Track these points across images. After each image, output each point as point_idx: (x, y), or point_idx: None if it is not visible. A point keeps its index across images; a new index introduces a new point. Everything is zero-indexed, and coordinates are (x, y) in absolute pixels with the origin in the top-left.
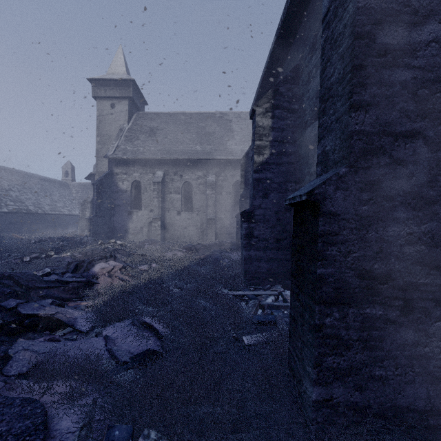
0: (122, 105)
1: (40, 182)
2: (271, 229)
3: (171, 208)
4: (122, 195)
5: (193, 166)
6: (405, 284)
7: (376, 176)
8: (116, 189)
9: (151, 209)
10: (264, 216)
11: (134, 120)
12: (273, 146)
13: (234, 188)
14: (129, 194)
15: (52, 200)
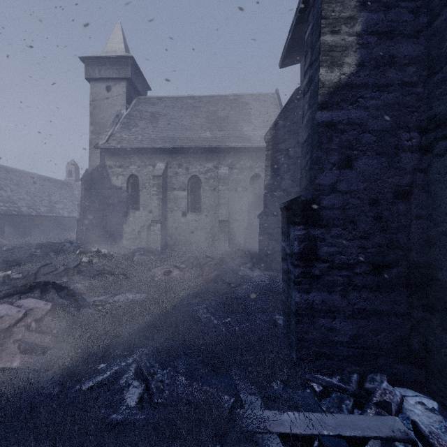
0: (120, 87)
1: (40, 181)
2: (361, 240)
3: (174, 208)
4: (116, 192)
5: (201, 156)
6: None
7: None
8: (109, 186)
9: (150, 209)
10: (343, 209)
11: (133, 106)
12: (366, 45)
13: (252, 183)
14: (124, 191)
15: (50, 201)
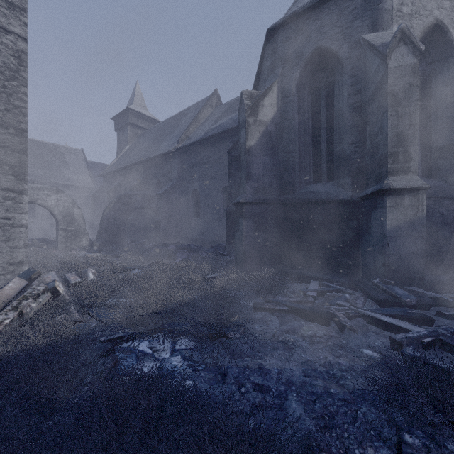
0: None
1: None
2: None
3: None
4: None
5: None
6: (138, 229)
7: (135, 218)
8: None
9: None
10: None
11: None
12: None
13: None
14: None
15: None
